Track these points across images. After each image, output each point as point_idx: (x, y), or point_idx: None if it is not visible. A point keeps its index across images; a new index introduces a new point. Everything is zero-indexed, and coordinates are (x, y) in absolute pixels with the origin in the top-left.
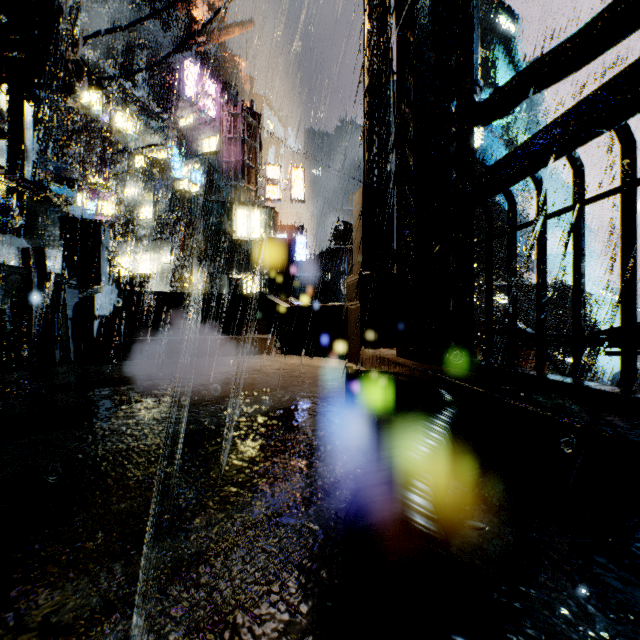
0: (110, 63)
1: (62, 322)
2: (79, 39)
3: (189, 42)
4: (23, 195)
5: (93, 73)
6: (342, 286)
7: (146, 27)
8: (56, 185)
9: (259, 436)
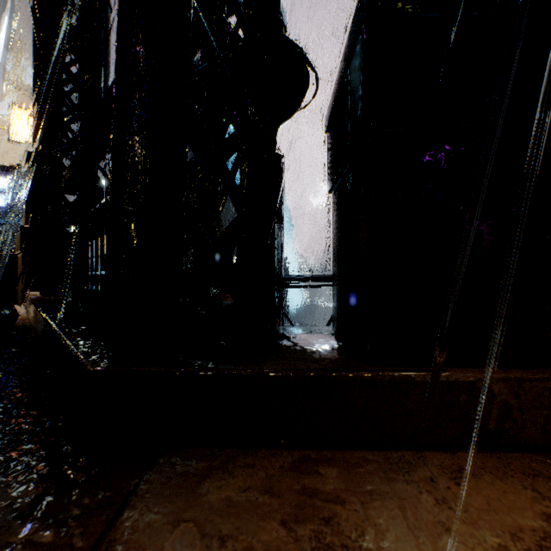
0: None
1: None
2: None
3: None
4: None
5: None
6: None
7: None
8: None
9: None
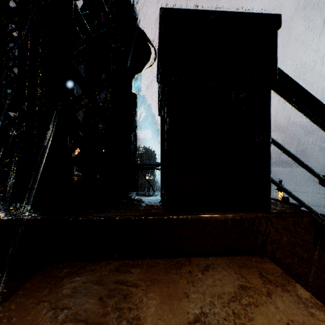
0: None
1: None
2: None
3: None
4: None
5: None
6: None
7: None
8: None
9: None
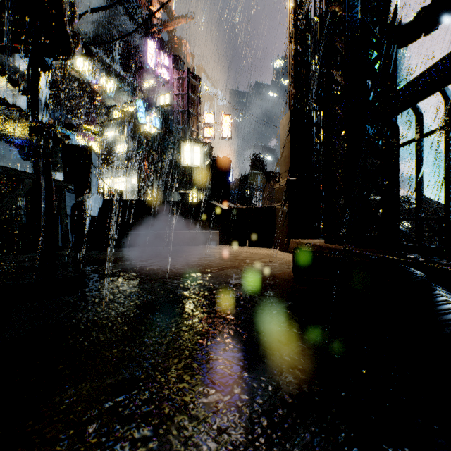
0: (97, 47)
1: (63, 217)
2: (76, 16)
3: (150, 31)
4: (38, 133)
5: (85, 43)
6: (258, 200)
7: (121, 22)
8: (61, 128)
9: (232, 306)
